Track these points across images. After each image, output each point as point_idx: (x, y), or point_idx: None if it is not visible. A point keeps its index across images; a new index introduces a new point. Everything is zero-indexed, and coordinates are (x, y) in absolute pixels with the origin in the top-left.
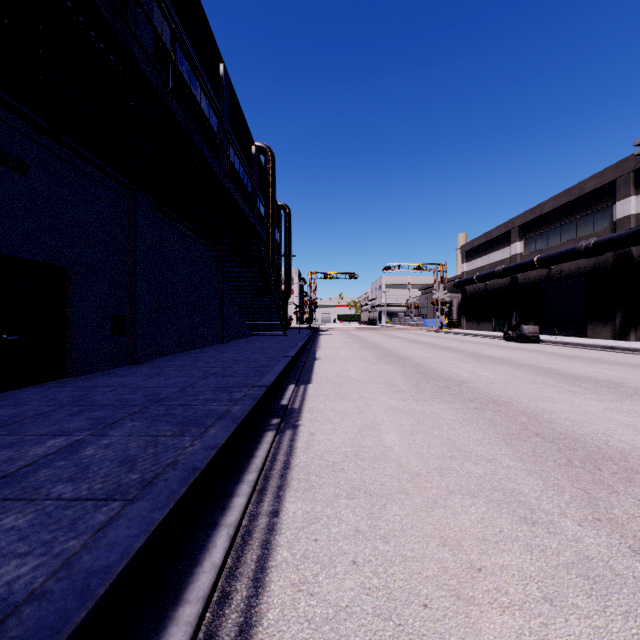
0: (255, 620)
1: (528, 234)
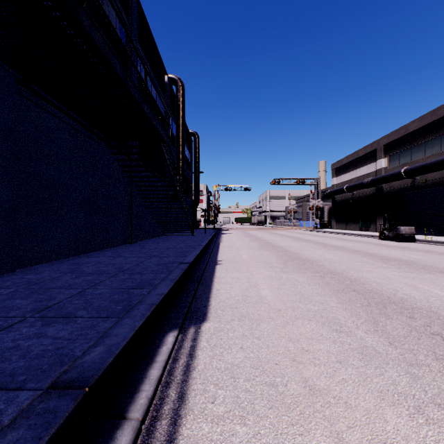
0: None
1: (392, 151)
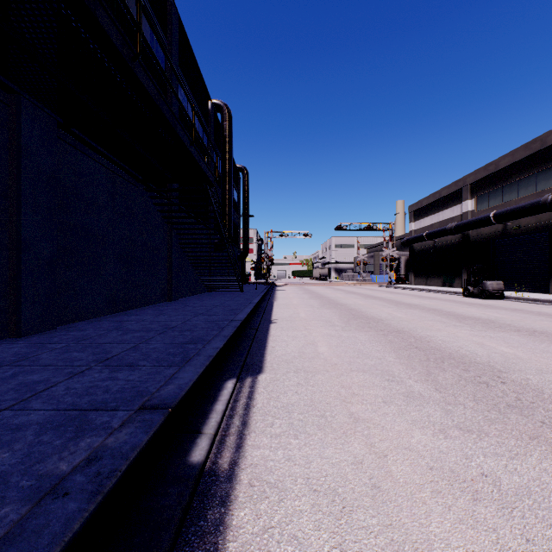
0: None
1: (481, 191)
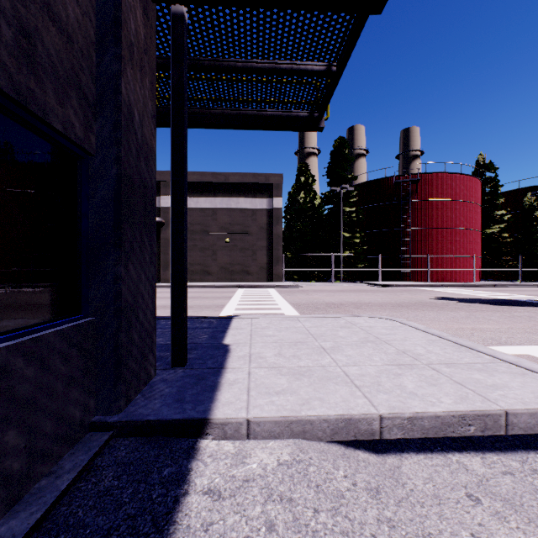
0: None
1: None
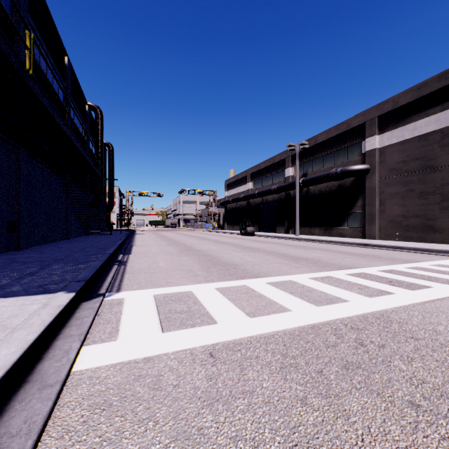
0: (122, 284)
1: (254, 179)
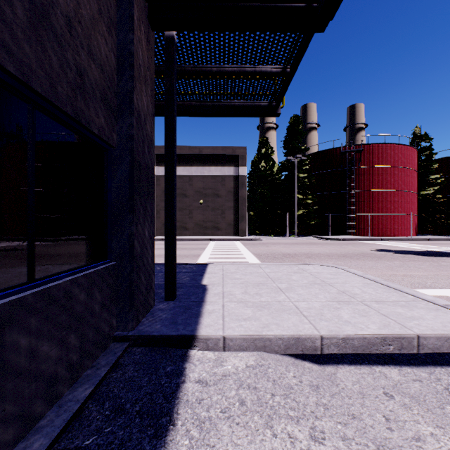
0: None
1: None
